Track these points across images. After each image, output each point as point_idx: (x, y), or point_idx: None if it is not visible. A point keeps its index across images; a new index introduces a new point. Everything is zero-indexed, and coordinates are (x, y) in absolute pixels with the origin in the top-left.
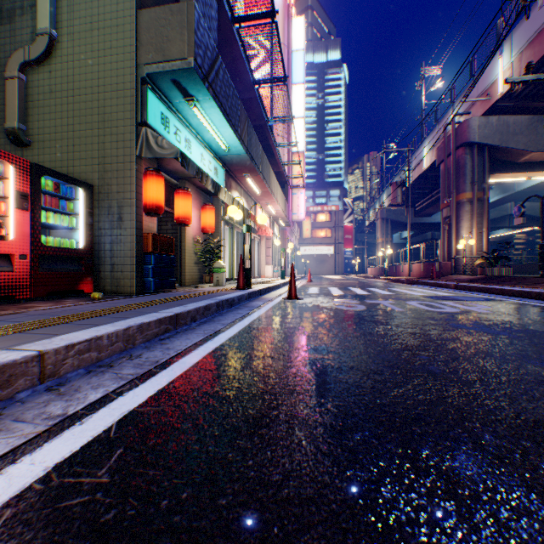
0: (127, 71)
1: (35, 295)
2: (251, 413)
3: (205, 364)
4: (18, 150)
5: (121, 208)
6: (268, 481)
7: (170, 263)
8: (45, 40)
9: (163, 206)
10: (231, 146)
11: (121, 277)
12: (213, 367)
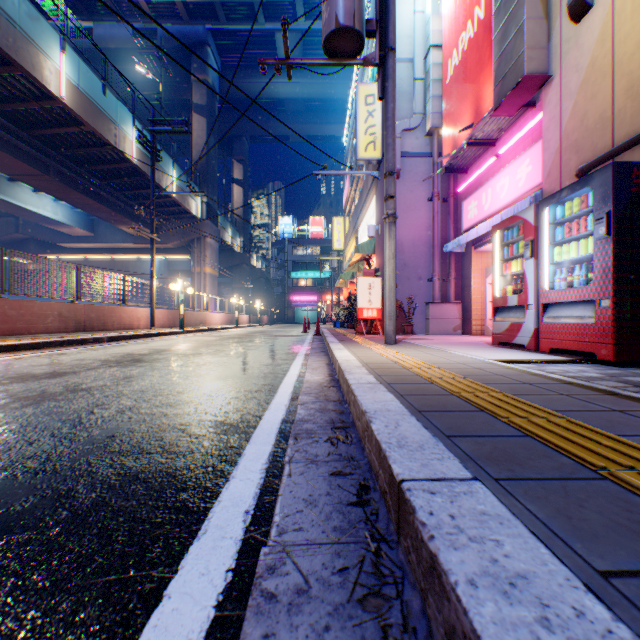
0: None
1: None
2: (190, 412)
3: (235, 442)
4: None
5: None
6: (190, 399)
7: None
8: None
9: None
10: None
11: None
12: (222, 439)
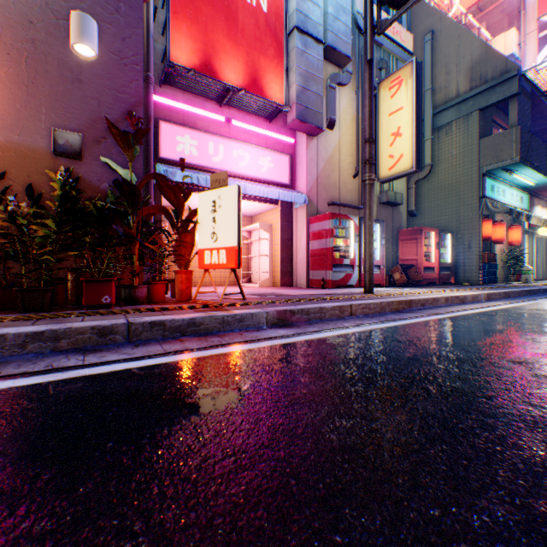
0: (472, 173)
1: (438, 283)
2: None
3: None
4: (409, 218)
5: (468, 242)
6: None
7: (493, 268)
8: (427, 168)
9: (489, 236)
10: (537, 181)
11: (468, 276)
12: None
